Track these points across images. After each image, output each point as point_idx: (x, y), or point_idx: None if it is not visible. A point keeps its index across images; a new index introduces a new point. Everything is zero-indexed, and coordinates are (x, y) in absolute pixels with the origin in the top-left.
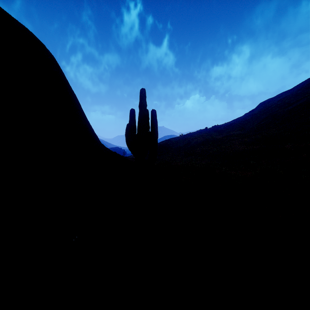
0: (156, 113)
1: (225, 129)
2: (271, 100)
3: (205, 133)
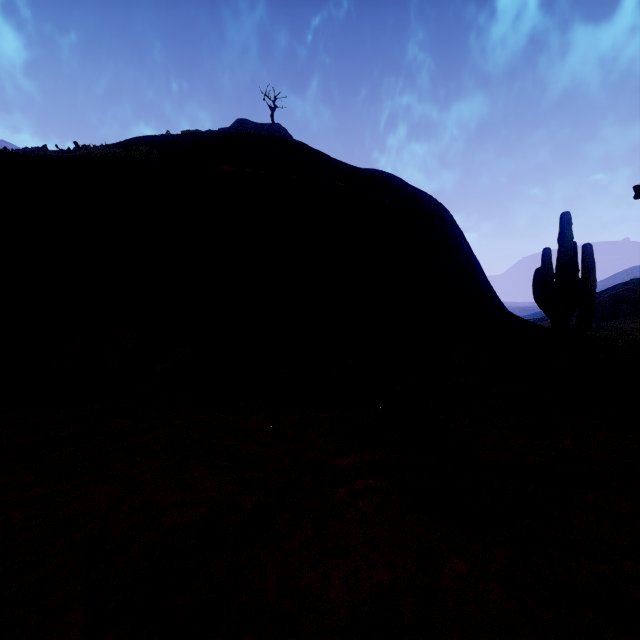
0: (591, 249)
1: None
2: None
3: None
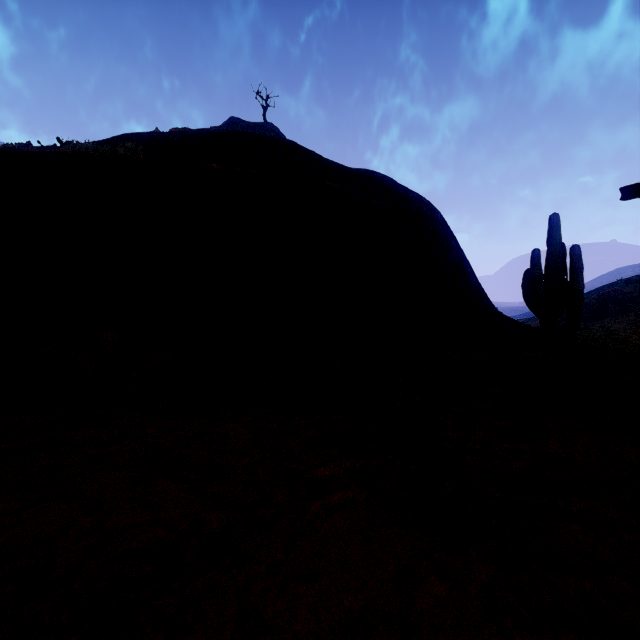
0: (579, 250)
1: None
2: None
3: None
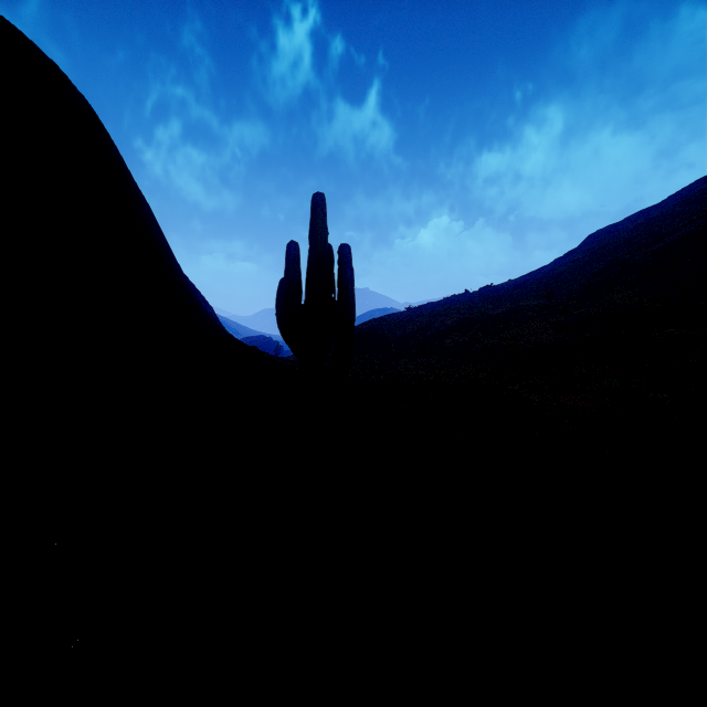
0: (350, 253)
1: (511, 294)
2: (615, 228)
3: (464, 304)
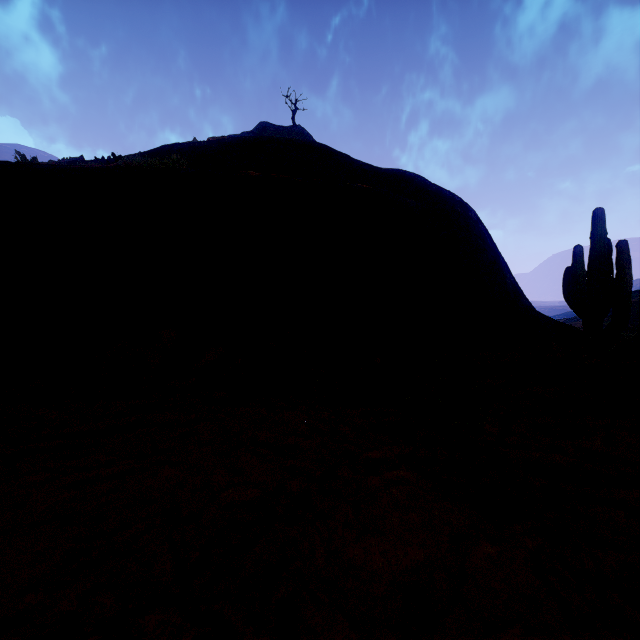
0: (627, 246)
1: None
2: None
3: None
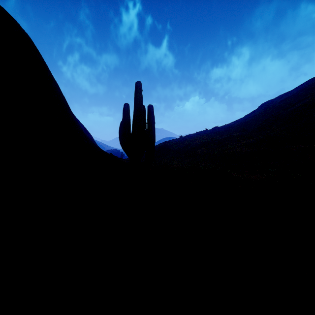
0: (153, 109)
1: (226, 130)
2: (272, 101)
3: (205, 135)
